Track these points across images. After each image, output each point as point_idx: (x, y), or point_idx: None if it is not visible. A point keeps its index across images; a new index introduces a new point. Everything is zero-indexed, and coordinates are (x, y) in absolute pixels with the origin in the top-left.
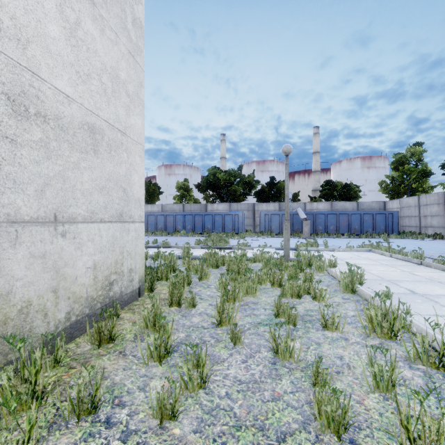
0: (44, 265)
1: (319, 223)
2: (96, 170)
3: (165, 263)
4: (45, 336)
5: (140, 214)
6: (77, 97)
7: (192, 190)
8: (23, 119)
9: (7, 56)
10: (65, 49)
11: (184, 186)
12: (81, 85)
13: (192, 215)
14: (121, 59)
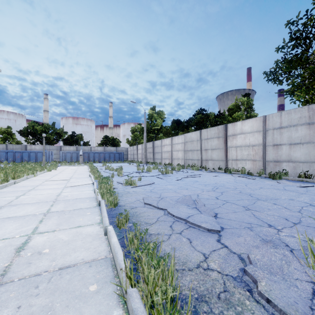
0: None
1: (91, 157)
2: None
3: None
4: None
5: None
6: None
7: (15, 134)
8: None
9: None
10: None
11: (7, 131)
12: None
13: (13, 152)
14: None
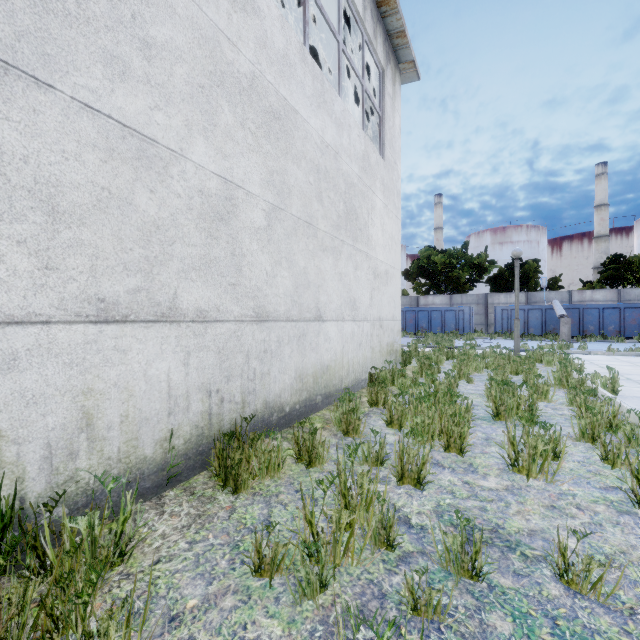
0: (378, 340)
1: (589, 321)
2: (387, 293)
3: (408, 351)
4: (384, 367)
5: (399, 315)
6: (383, 260)
7: None
8: (375, 279)
9: (373, 257)
10: (381, 240)
11: None
12: (384, 253)
13: (402, 312)
14: (393, 224)
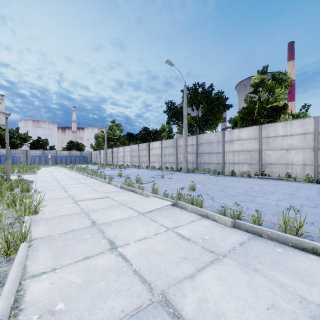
0: None
1: (58, 160)
2: None
3: None
4: None
5: None
6: None
7: None
8: None
9: None
10: None
11: None
12: None
13: None
14: None
